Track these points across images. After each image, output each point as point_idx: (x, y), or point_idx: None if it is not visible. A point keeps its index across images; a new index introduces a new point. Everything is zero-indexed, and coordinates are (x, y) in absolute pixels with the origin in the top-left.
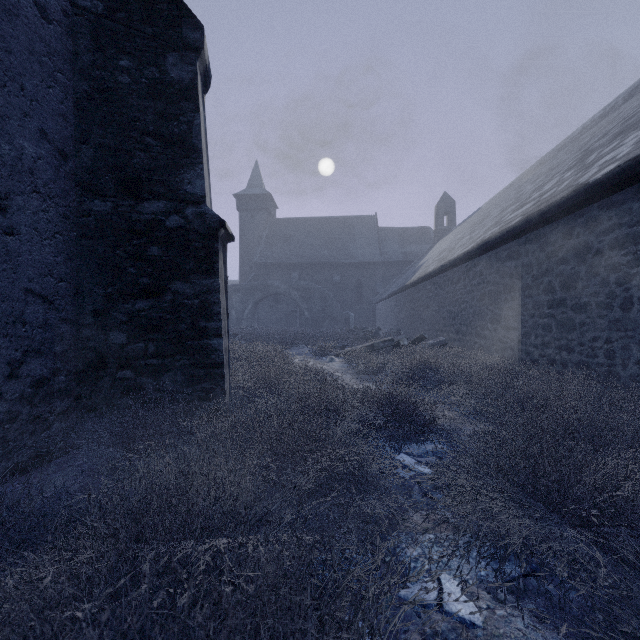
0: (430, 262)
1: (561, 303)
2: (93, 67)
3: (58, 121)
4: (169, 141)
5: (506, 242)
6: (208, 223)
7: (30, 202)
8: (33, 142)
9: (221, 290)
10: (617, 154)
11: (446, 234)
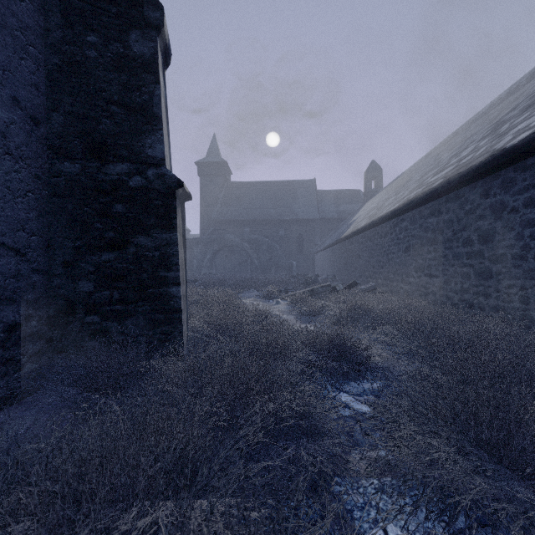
0: (361, 219)
1: (479, 254)
2: (63, 42)
3: (30, 90)
4: (132, 109)
5: (429, 201)
6: (167, 183)
7: (2, 163)
8: (5, 108)
9: (179, 243)
10: (530, 123)
11: (374, 195)
